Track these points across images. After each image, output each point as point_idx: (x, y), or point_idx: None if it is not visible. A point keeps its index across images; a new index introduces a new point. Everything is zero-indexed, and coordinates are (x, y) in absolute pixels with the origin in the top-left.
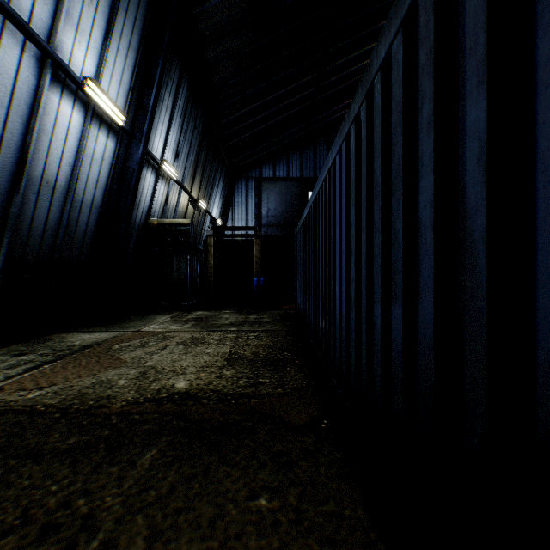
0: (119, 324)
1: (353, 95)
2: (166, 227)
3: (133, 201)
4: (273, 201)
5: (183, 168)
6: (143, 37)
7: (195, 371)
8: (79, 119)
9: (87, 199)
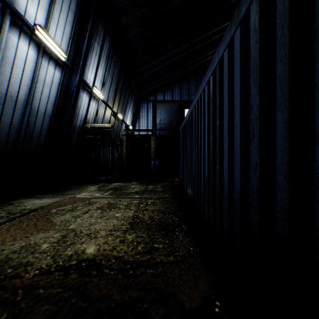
0: (62, 192)
1: (213, 49)
2: (96, 129)
3: (73, 112)
4: (163, 115)
5: (107, 93)
6: (79, 4)
7: (104, 235)
8: (33, 55)
9: (41, 110)
